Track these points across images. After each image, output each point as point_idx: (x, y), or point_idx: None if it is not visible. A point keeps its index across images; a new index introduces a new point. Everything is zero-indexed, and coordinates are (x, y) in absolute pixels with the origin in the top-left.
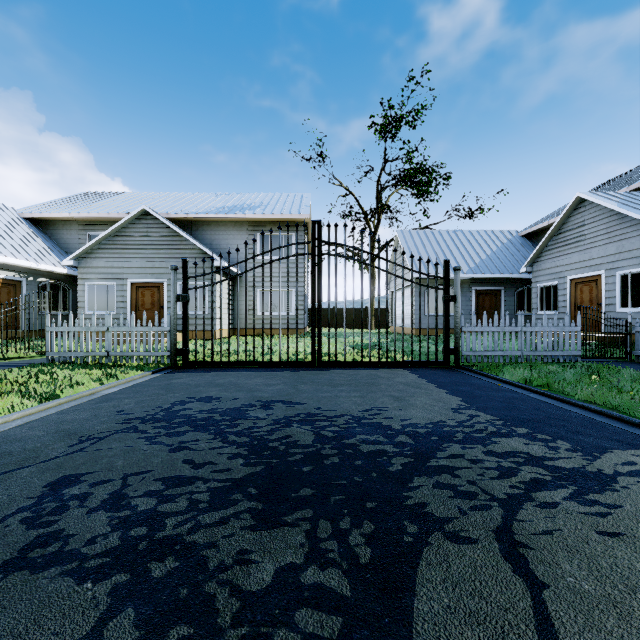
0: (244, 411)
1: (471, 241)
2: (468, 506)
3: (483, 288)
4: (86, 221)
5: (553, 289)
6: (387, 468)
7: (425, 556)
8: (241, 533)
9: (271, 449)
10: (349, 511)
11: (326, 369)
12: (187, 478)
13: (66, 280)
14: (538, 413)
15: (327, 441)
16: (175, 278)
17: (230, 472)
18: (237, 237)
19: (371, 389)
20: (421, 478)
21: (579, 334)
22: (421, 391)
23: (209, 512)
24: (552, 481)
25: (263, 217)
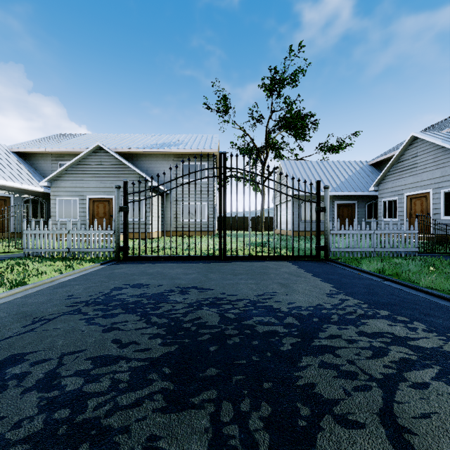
0: (166, 296)
1: (334, 168)
2: (351, 386)
3: (342, 202)
4: (57, 154)
5: (394, 203)
6: (279, 348)
7: (319, 443)
8: (152, 416)
9: (184, 330)
10: (248, 392)
11: (229, 261)
12: (113, 357)
13: (43, 196)
14: (394, 297)
15: (230, 322)
16: (118, 194)
17: (149, 351)
18: (166, 165)
19: (263, 277)
20: (308, 358)
21: (416, 235)
22: (301, 279)
23: (127, 393)
24: (418, 361)
25: (184, 151)
